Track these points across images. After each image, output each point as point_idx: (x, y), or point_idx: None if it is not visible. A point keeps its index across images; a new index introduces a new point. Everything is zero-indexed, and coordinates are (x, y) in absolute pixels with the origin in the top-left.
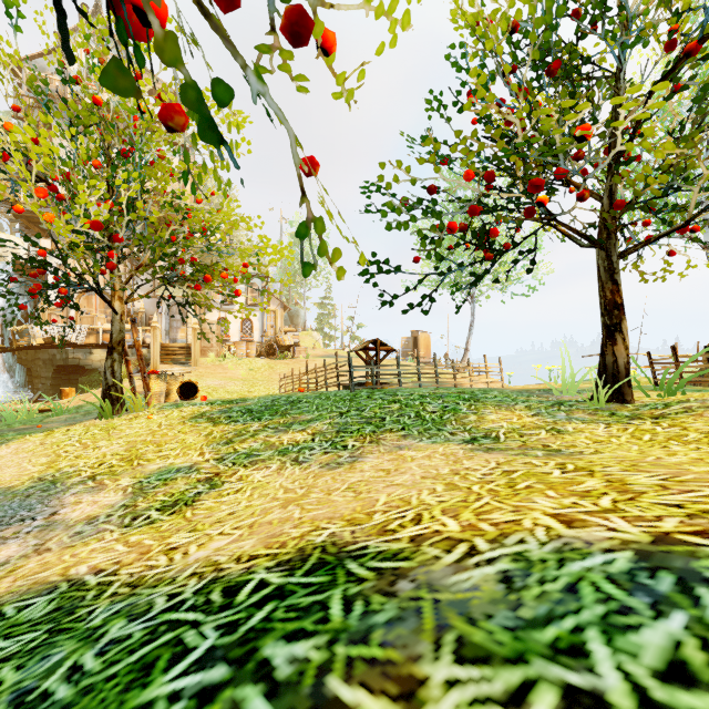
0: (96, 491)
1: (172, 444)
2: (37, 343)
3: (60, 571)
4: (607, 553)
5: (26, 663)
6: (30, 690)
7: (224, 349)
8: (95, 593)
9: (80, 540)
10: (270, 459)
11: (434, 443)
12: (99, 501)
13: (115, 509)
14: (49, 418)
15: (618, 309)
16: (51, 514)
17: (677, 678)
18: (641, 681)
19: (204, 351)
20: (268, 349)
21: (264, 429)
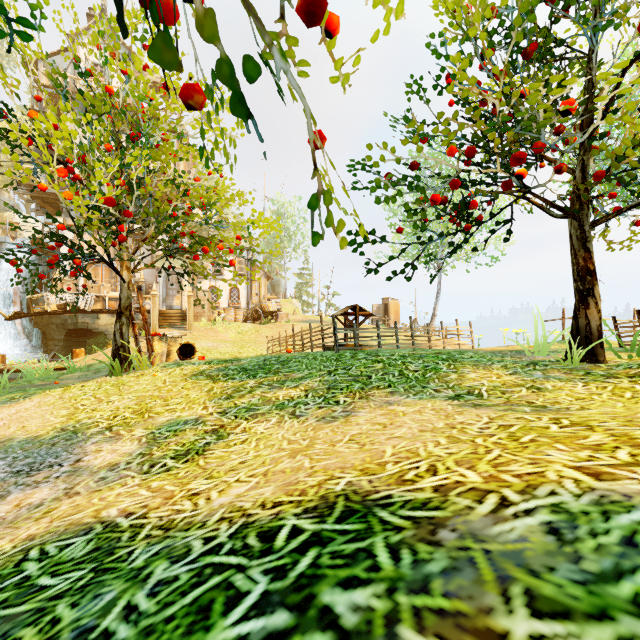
0: (114, 440)
1: (177, 399)
2: (51, 310)
3: (92, 513)
4: None
5: (79, 600)
6: (90, 629)
7: (214, 315)
8: (130, 534)
9: (105, 484)
10: (269, 413)
11: (421, 399)
12: (117, 449)
13: (133, 457)
14: (64, 375)
15: (591, 275)
16: (76, 461)
17: None
18: None
19: (197, 316)
20: (254, 315)
21: (259, 385)
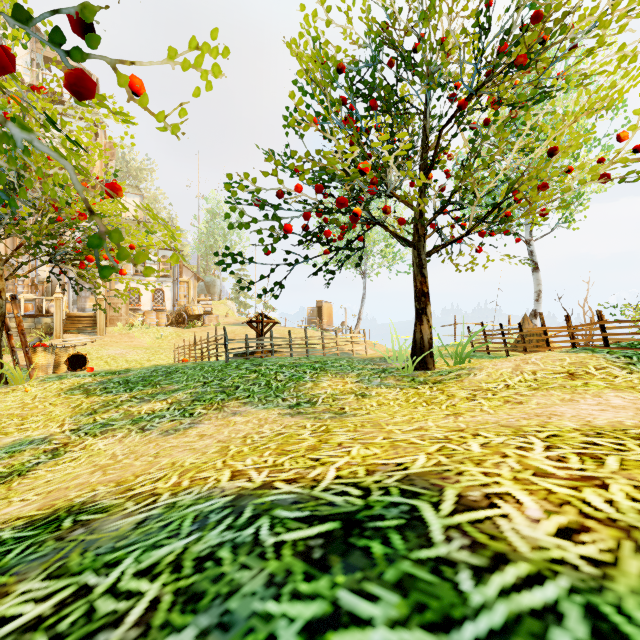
0: None
1: (37, 417)
2: None
3: None
4: (221, 498)
5: None
6: None
7: (135, 318)
8: None
9: None
10: (121, 428)
11: (264, 409)
12: None
13: None
14: None
15: (425, 297)
16: None
17: (143, 573)
18: (124, 577)
19: (112, 320)
20: (178, 318)
21: (131, 399)
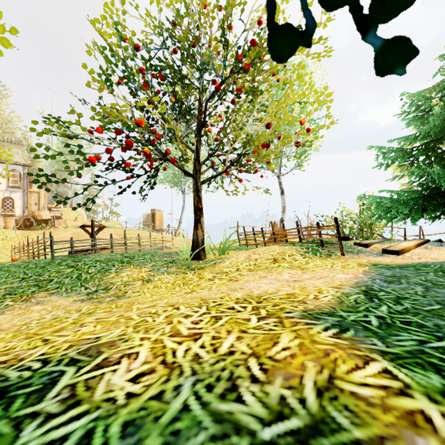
0: None
1: None
2: None
3: None
4: None
5: None
6: None
7: None
8: None
9: None
10: None
11: (66, 297)
12: None
13: None
14: None
15: (200, 211)
16: None
17: None
18: None
19: None
20: (26, 222)
21: None
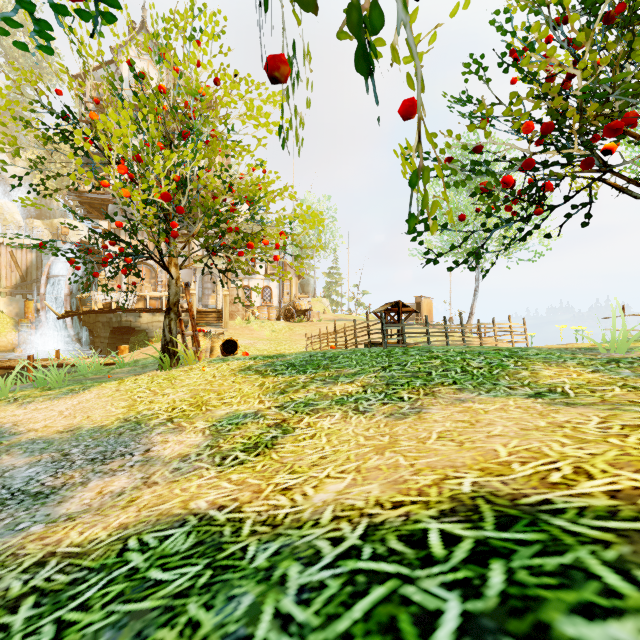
0: (178, 432)
1: (231, 393)
2: (98, 308)
3: (179, 504)
4: None
5: (211, 601)
6: (244, 638)
7: (247, 313)
8: (231, 529)
9: (181, 475)
10: (330, 408)
11: (497, 397)
12: (183, 441)
13: (202, 448)
14: (114, 370)
15: None
16: (145, 451)
17: None
18: None
19: (232, 315)
20: (287, 313)
21: (312, 381)
